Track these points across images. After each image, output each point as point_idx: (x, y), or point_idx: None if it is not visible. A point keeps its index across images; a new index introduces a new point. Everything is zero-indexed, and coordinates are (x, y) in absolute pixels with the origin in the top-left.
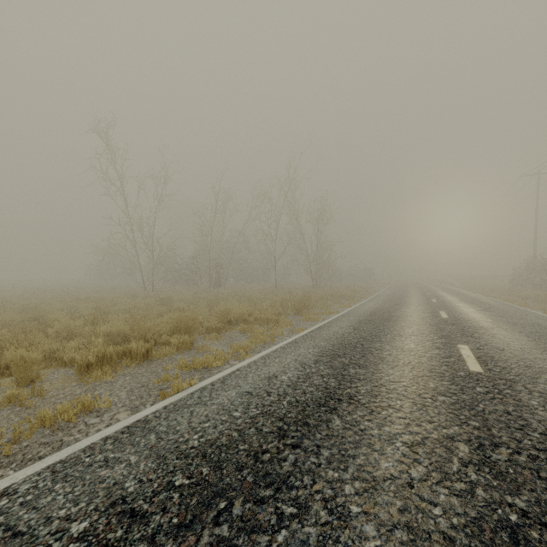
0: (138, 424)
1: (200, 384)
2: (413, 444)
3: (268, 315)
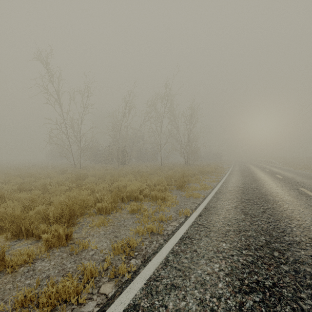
0: None
1: None
2: None
3: (156, 193)
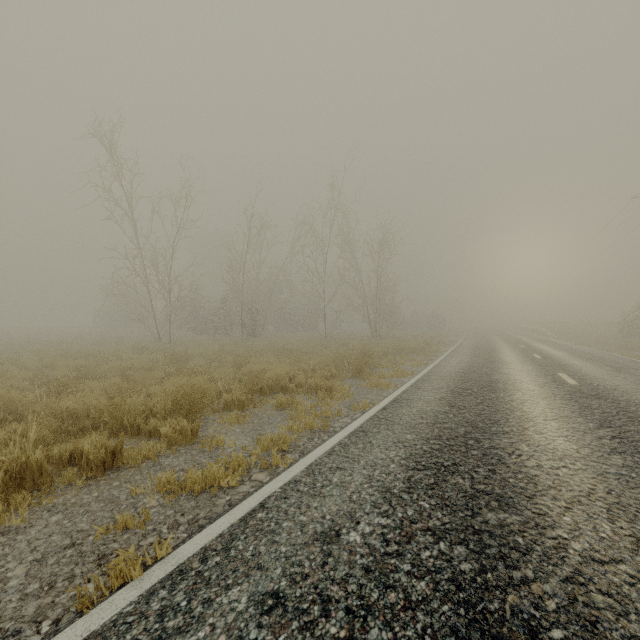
0: None
1: (178, 553)
2: None
3: (317, 380)
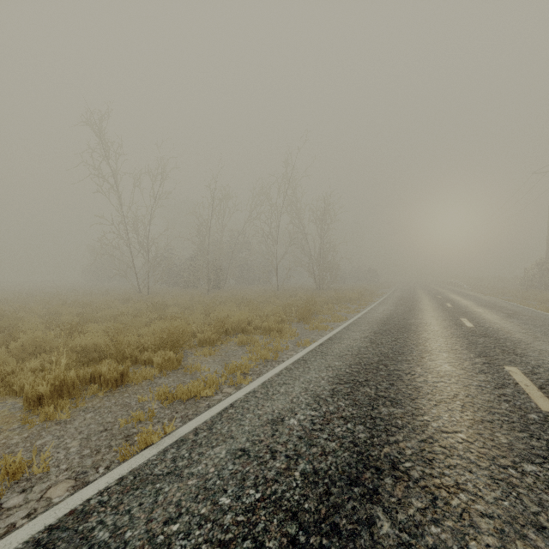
0: (68, 521)
1: (179, 431)
2: None
3: (270, 324)
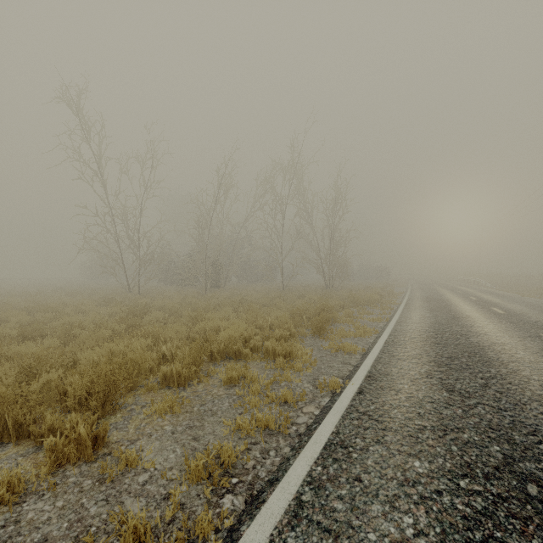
0: None
1: None
2: None
3: (275, 344)
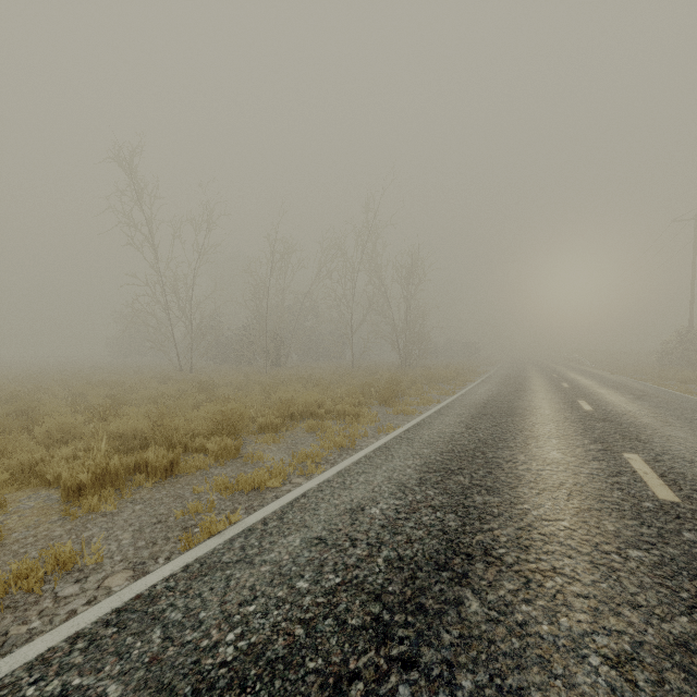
0: (136, 604)
1: (245, 521)
2: (620, 659)
3: (345, 407)
